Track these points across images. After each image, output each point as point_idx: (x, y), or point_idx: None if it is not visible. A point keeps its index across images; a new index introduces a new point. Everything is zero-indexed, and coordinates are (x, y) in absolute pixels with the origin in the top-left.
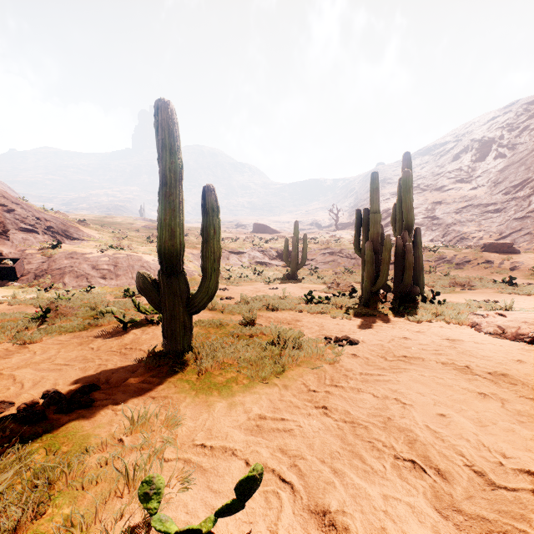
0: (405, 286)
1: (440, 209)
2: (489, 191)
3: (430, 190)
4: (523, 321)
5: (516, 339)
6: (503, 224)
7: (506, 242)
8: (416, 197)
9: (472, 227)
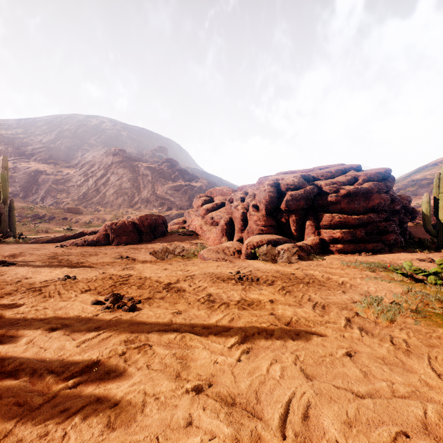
0: (2, 230)
1: (42, 177)
2: (77, 172)
3: (35, 159)
4: (46, 238)
5: (42, 243)
6: (82, 195)
7: (77, 207)
8: (21, 162)
9: (64, 194)
